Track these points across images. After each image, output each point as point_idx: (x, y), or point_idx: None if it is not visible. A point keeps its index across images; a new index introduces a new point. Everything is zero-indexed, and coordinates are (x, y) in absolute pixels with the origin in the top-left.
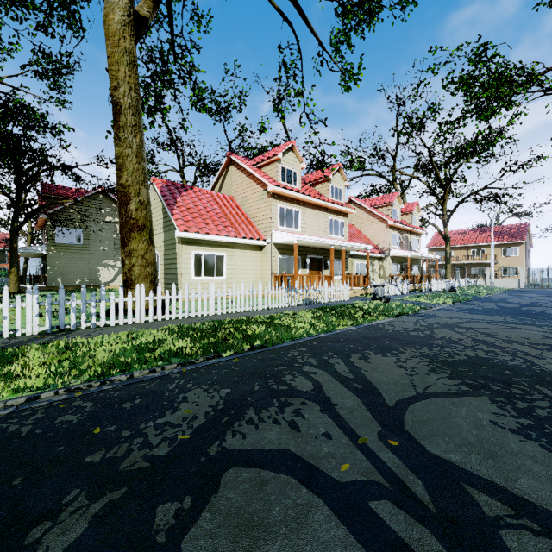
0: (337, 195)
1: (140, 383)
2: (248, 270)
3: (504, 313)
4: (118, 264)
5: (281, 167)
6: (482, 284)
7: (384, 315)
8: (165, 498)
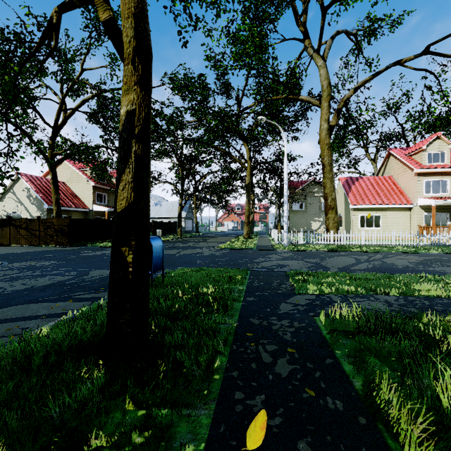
0: None
1: (330, 252)
2: (398, 223)
3: None
4: (321, 219)
5: (427, 154)
6: None
7: None
8: (333, 256)
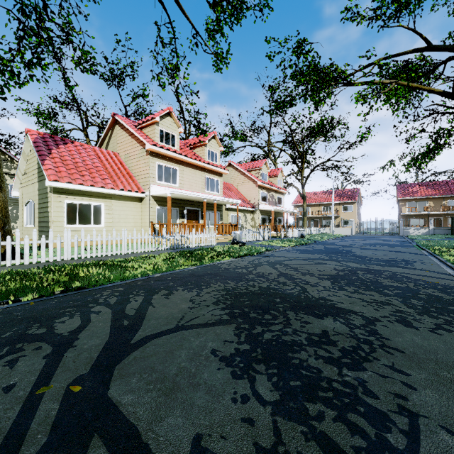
0: (213, 158)
1: None
2: (128, 219)
3: (323, 252)
4: None
5: (159, 130)
6: (328, 232)
7: (230, 256)
8: None
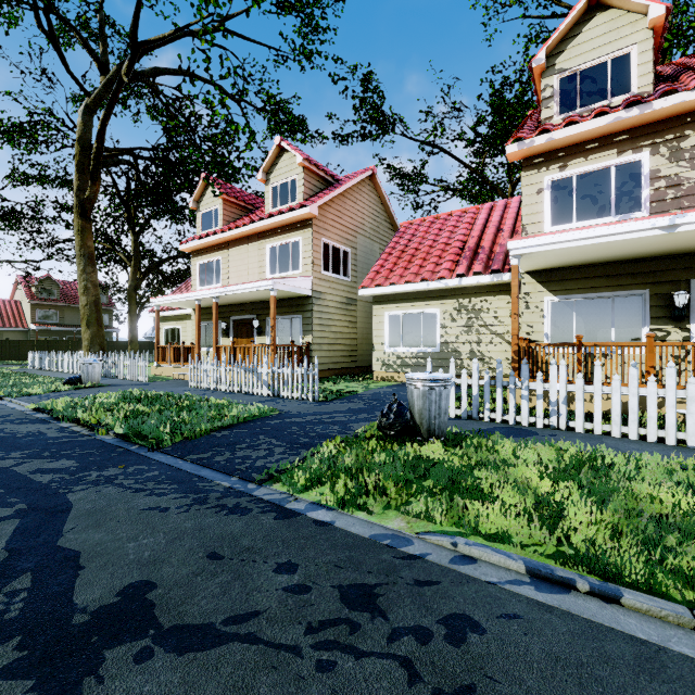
0: (287, 195)
1: None
2: None
3: None
4: None
5: (202, 215)
6: None
7: None
8: None
